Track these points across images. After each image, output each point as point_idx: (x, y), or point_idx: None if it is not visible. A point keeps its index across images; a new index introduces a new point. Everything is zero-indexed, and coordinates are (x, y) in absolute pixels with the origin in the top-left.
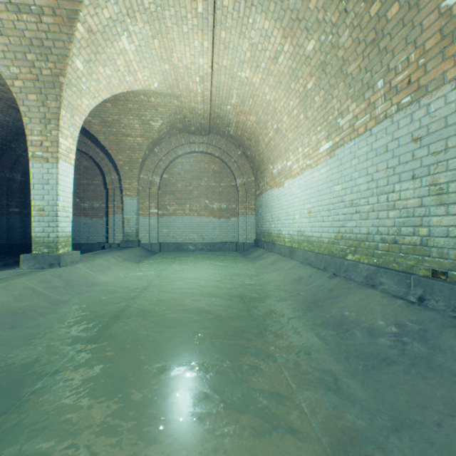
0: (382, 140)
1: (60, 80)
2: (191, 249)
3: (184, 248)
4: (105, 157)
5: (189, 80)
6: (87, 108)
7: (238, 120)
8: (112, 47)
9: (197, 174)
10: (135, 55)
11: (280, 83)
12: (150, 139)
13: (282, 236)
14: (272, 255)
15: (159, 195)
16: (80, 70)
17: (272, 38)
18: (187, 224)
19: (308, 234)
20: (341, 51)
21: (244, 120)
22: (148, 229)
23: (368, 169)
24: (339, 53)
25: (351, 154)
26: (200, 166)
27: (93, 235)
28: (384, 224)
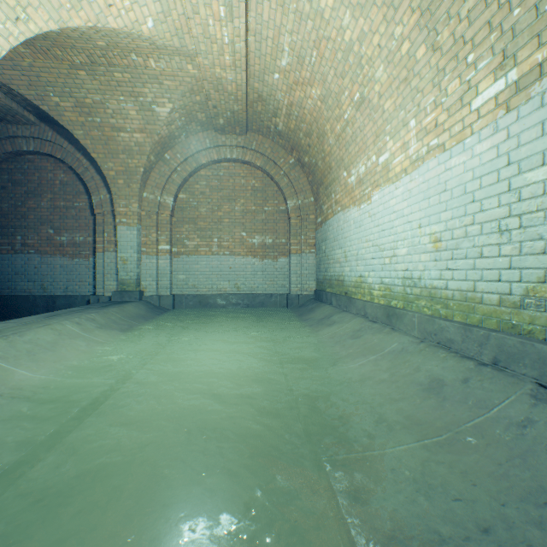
0: None
1: None
2: (220, 303)
3: (209, 302)
4: (90, 165)
5: (206, 12)
6: (3, 39)
7: (291, 100)
8: None
9: (230, 193)
10: None
11: None
12: (155, 135)
13: (366, 287)
14: (350, 318)
15: (173, 224)
16: None
17: None
18: (215, 266)
19: (434, 283)
20: None
21: (300, 99)
22: (155, 275)
23: None
24: None
25: None
26: (234, 181)
27: (74, 283)
28: None
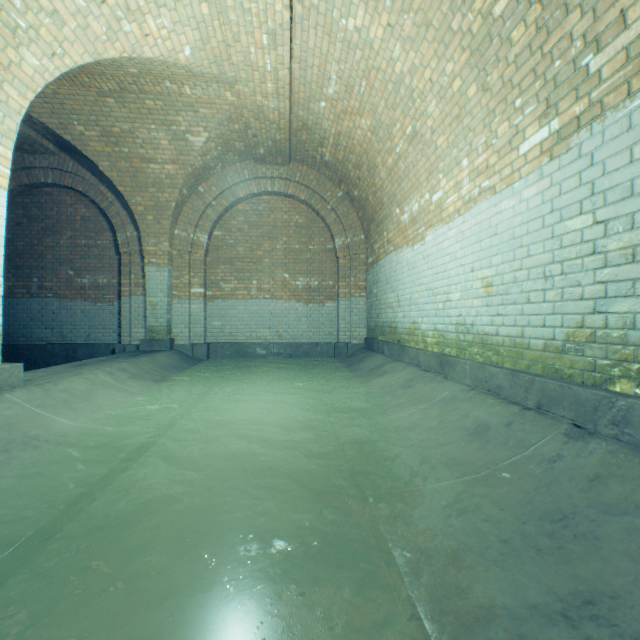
0: None
1: None
2: (260, 353)
3: (248, 352)
4: (116, 199)
5: (248, 40)
6: (39, 76)
7: (339, 129)
8: None
9: (270, 230)
10: None
11: (427, 24)
12: (189, 167)
13: (420, 334)
14: (402, 368)
15: (208, 265)
16: None
17: None
18: (254, 312)
19: (485, 329)
20: None
21: (349, 129)
22: (188, 321)
23: None
24: None
25: (632, 131)
26: (275, 217)
27: (97, 331)
28: None
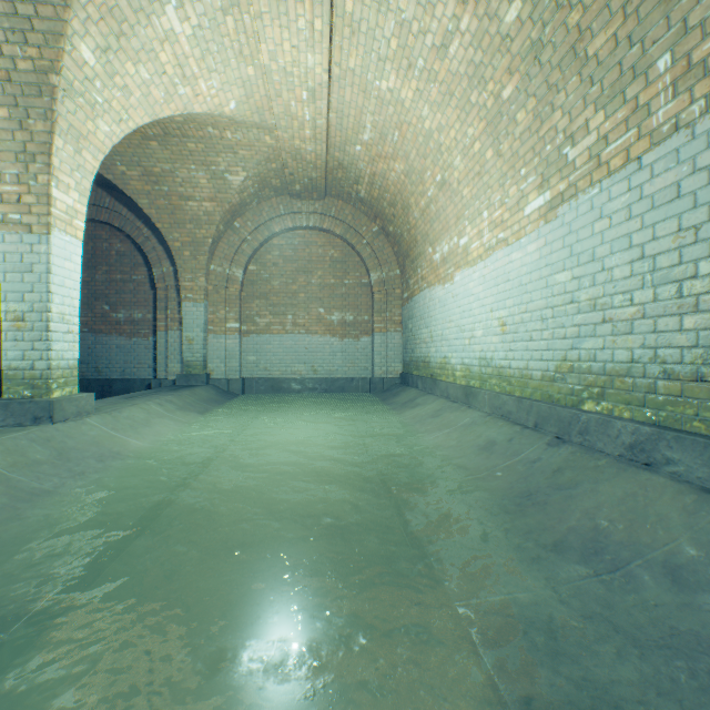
0: (668, 176)
1: (50, 80)
2: (295, 388)
3: (283, 387)
4: (152, 235)
5: (289, 96)
6: (108, 140)
7: (374, 170)
8: (148, 25)
9: (305, 264)
10: (192, 46)
11: (450, 94)
12: (226, 204)
13: (450, 368)
14: (433, 400)
15: (243, 299)
16: (89, 66)
17: (439, 6)
18: (289, 347)
19: (501, 363)
20: (576, 13)
21: (383, 171)
22: (223, 356)
23: (631, 236)
24: (571, 17)
25: (593, 212)
26: (310, 251)
27: (132, 366)
28: (671, 342)
